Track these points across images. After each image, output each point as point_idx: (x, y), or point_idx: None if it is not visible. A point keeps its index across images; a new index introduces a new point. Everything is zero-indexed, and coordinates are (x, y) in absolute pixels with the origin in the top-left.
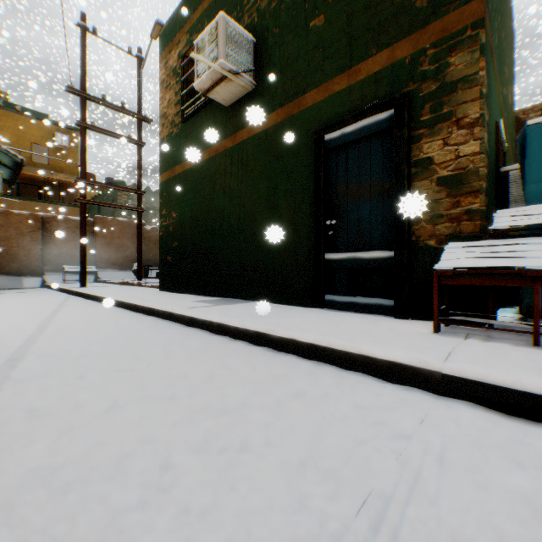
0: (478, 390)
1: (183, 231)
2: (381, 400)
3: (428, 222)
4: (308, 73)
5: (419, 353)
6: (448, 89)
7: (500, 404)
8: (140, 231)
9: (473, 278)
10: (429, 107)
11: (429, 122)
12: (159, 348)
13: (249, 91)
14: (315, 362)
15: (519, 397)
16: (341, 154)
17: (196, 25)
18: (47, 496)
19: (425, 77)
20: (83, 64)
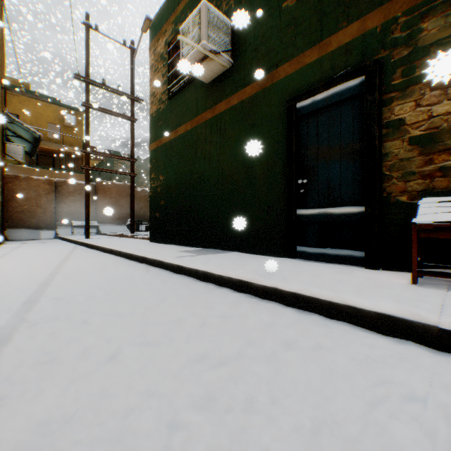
0: None
1: (169, 191)
2: (376, 353)
3: (399, 179)
4: (281, 49)
5: (410, 306)
6: (420, 53)
7: None
8: (132, 192)
9: None
10: (400, 72)
11: (400, 85)
12: (153, 293)
13: (227, 69)
14: (298, 310)
15: None
16: (312, 120)
17: (180, 16)
18: None
19: (396, 44)
20: (87, 55)
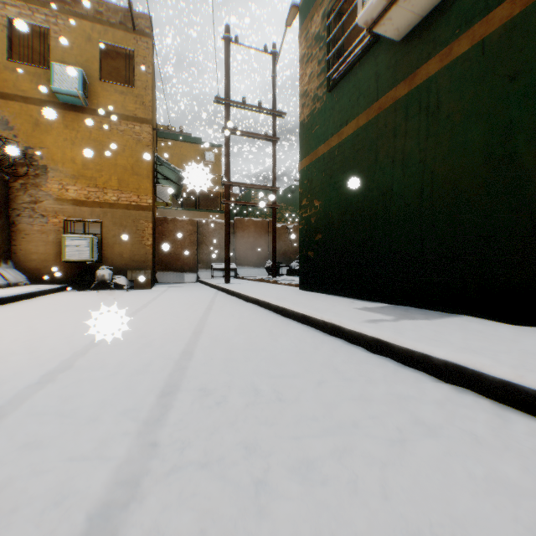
0: None
1: (328, 221)
2: None
3: None
4: None
5: None
6: None
7: None
8: (274, 228)
9: None
10: None
11: None
12: (363, 407)
13: None
14: None
15: None
16: None
17: None
18: None
19: None
20: (227, 74)
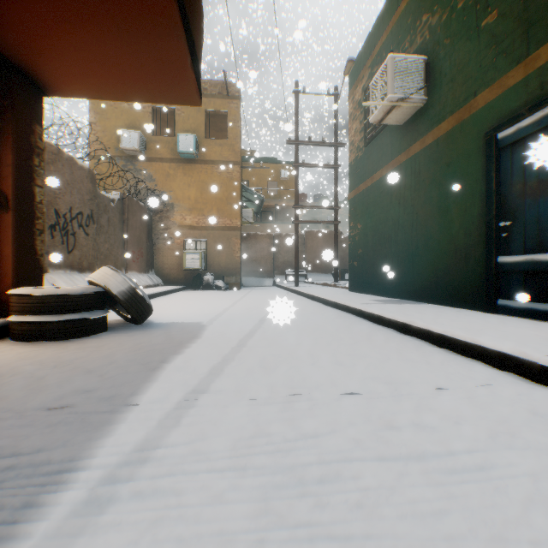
0: None
1: (366, 240)
2: (469, 373)
3: None
4: (478, 74)
5: (526, 347)
6: None
7: None
8: (335, 241)
9: None
10: None
11: None
12: (332, 326)
13: (420, 107)
14: (441, 349)
15: None
16: (516, 150)
17: (376, 59)
18: (274, 358)
19: None
20: (296, 120)
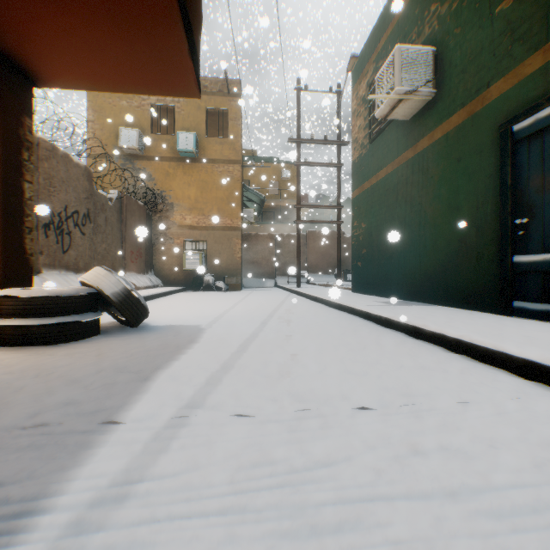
0: None
1: (370, 240)
2: (494, 383)
3: None
4: (492, 63)
5: None
6: None
7: None
8: (338, 241)
9: None
10: None
11: None
12: (337, 329)
13: (428, 100)
14: (457, 355)
15: None
16: (534, 143)
17: (381, 53)
18: (277, 365)
19: None
20: (298, 117)
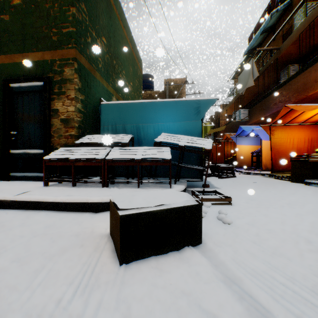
0: (22, 204)
1: None
2: None
3: (58, 137)
4: (1, 44)
5: (8, 194)
6: (65, 81)
7: (27, 207)
8: None
9: (57, 162)
10: (58, 87)
11: (58, 93)
12: None
13: None
14: None
15: (32, 203)
16: (20, 96)
17: None
18: None
19: (57, 72)
20: None
